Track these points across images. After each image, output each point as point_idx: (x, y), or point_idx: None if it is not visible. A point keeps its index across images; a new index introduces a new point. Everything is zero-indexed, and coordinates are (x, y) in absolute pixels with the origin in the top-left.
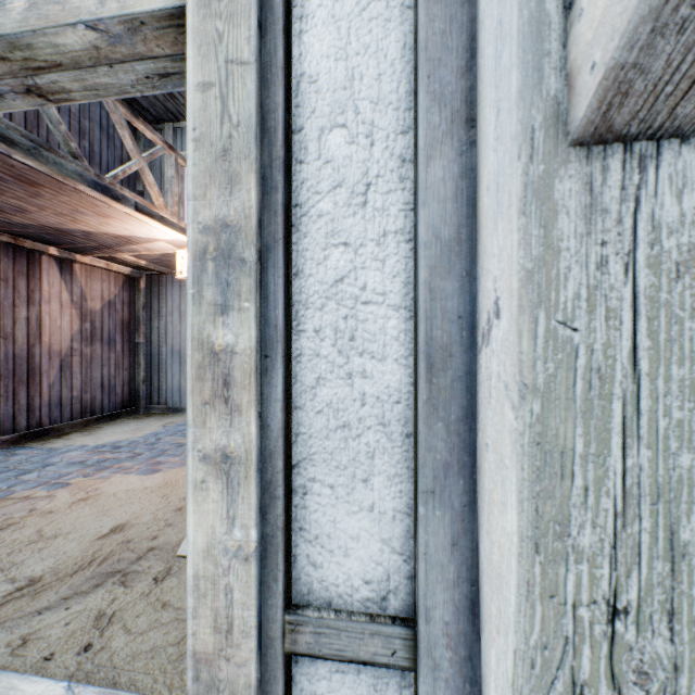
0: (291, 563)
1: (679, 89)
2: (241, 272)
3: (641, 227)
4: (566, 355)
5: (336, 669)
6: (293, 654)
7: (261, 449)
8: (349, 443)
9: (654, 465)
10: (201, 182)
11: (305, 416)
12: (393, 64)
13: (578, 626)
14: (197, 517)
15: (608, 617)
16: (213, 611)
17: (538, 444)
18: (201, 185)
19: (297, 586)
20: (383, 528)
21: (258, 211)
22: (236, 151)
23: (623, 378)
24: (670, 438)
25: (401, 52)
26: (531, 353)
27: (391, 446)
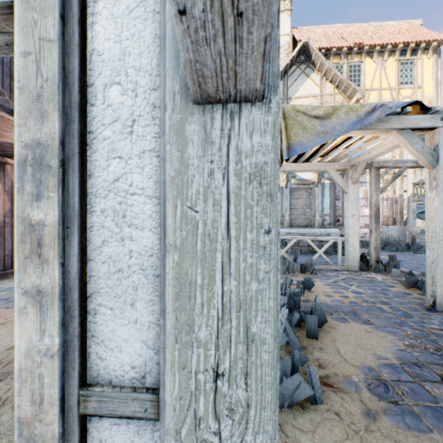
0: (87, 357)
1: (231, 75)
2: (49, 173)
3: (231, 153)
4: (192, 226)
5: (114, 423)
6: (85, 415)
7: (64, 286)
8: (122, 281)
9: (238, 289)
10: (23, 116)
11: (95, 265)
12: (149, 47)
13: (198, 384)
14: (20, 331)
15: (214, 378)
16: (31, 391)
17: (177, 279)
18: (23, 117)
19: (90, 372)
20: (143, 333)
21: (61, 135)
22: (46, 96)
23: (222, 240)
24: (246, 274)
25: (153, 40)
26: (173, 225)
27: (148, 283)
